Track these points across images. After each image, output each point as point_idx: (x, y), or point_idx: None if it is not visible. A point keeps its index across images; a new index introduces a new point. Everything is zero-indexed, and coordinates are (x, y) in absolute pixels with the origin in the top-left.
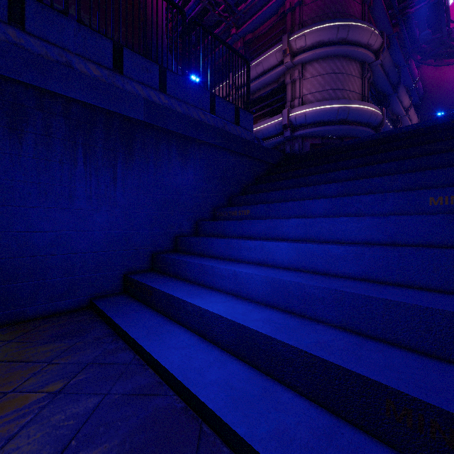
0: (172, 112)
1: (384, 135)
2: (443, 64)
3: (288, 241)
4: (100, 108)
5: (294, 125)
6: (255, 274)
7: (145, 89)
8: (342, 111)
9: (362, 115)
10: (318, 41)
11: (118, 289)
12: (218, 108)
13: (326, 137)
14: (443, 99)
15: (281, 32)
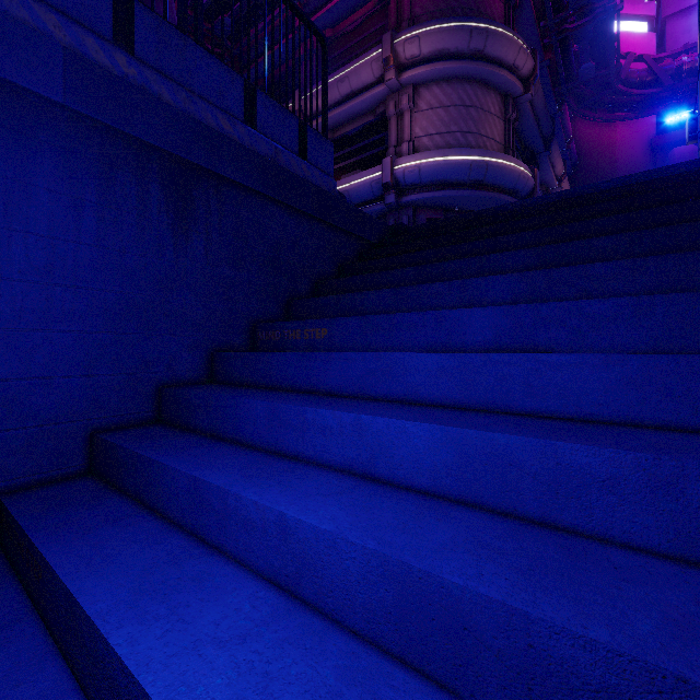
0: (149, 99)
1: (566, 196)
2: (607, 118)
3: (424, 412)
4: None
5: (402, 186)
6: (342, 539)
7: (70, 26)
8: (478, 167)
9: (507, 176)
10: (439, 49)
11: None
12: (264, 117)
13: (451, 208)
14: (603, 170)
15: (379, 31)
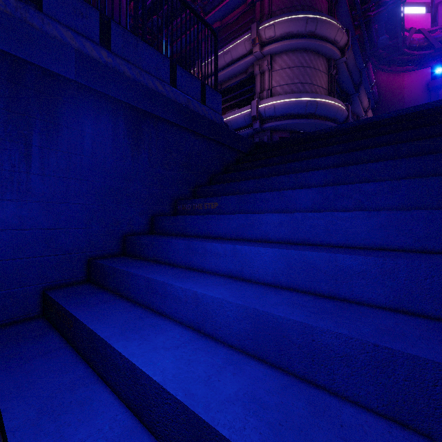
0: (118, 75)
1: (363, 122)
2: (397, 70)
3: (270, 244)
4: (1, 52)
5: (263, 117)
6: (226, 301)
7: (78, 37)
8: (311, 105)
9: (330, 110)
10: (287, 32)
11: (33, 312)
12: (181, 81)
13: (295, 131)
14: (395, 104)
15: (250, 22)
